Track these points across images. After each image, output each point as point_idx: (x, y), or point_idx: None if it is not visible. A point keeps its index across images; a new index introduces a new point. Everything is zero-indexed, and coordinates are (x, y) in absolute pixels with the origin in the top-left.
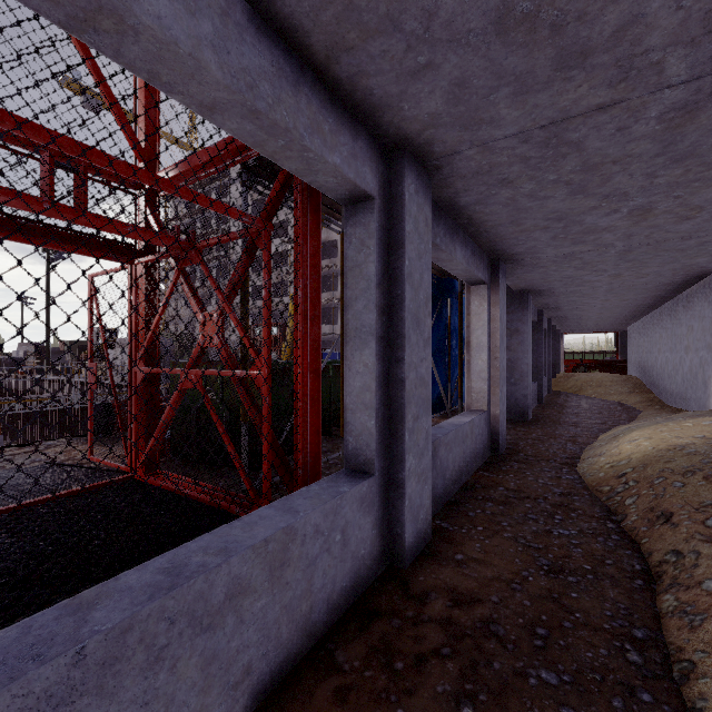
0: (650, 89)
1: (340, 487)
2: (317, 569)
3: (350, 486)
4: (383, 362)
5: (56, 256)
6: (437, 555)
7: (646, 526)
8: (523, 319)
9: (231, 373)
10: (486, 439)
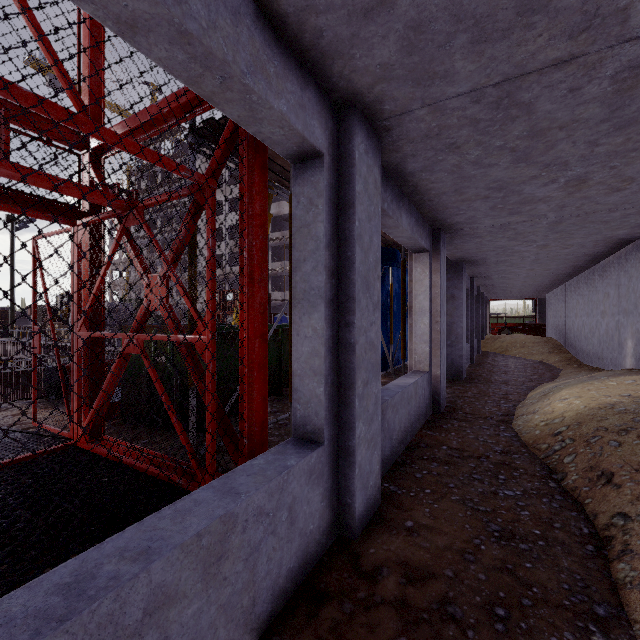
0: (610, 42)
1: (287, 460)
2: (261, 555)
3: (298, 459)
4: (332, 326)
5: (20, 225)
6: (387, 523)
7: (588, 486)
8: (458, 286)
9: (174, 337)
10: (428, 399)
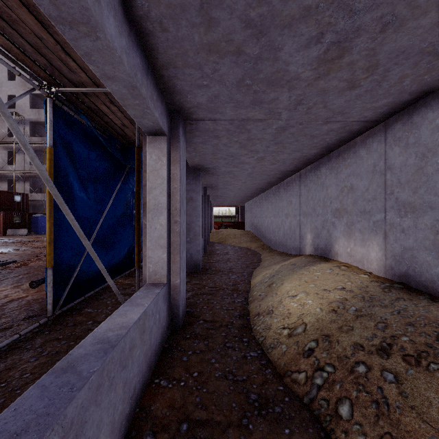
0: None
1: None
2: None
3: None
4: None
5: None
6: None
7: None
8: (196, 190)
9: None
10: (165, 318)
